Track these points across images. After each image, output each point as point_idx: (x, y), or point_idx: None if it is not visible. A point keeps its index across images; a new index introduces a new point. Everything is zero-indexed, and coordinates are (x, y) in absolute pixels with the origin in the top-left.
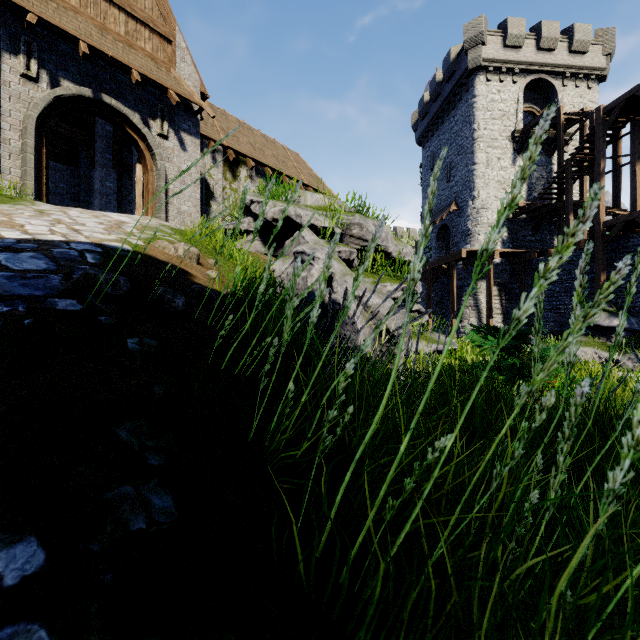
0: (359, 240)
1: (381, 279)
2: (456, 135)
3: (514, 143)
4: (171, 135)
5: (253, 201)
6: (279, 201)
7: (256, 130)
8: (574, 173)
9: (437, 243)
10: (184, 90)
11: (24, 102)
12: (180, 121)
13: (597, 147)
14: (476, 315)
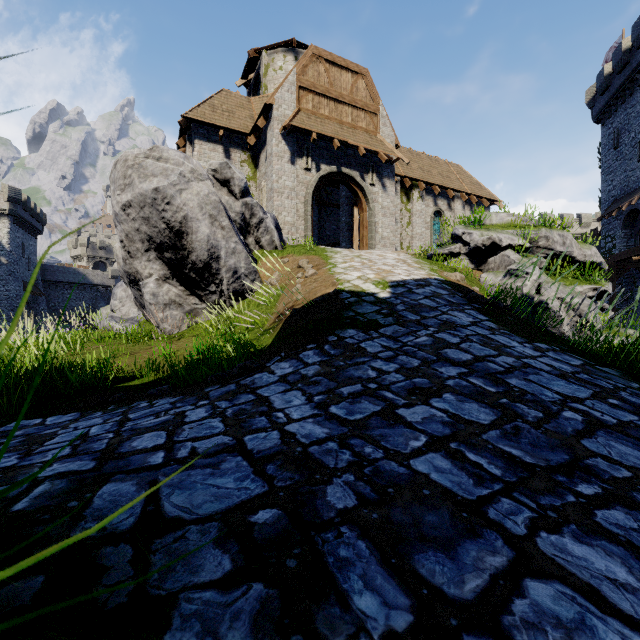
0: (545, 250)
1: (570, 282)
2: None
3: None
4: (377, 183)
5: (464, 233)
6: (481, 229)
7: (422, 153)
8: None
9: (623, 231)
10: (387, 148)
11: (305, 185)
12: (382, 171)
13: None
14: None
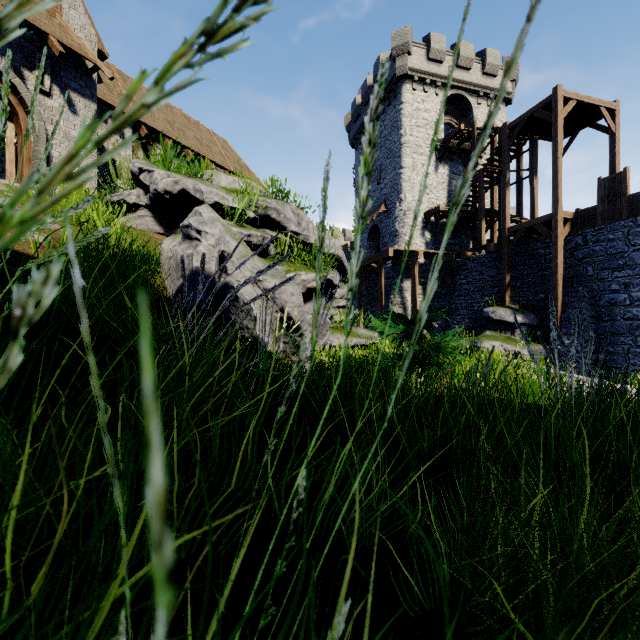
0: (276, 227)
1: (296, 268)
2: (385, 139)
3: (436, 151)
4: (55, 93)
5: (142, 169)
6: (178, 174)
7: (176, 108)
8: (486, 182)
9: (369, 243)
10: (72, 41)
11: None
12: (68, 78)
13: (504, 159)
14: (403, 312)
